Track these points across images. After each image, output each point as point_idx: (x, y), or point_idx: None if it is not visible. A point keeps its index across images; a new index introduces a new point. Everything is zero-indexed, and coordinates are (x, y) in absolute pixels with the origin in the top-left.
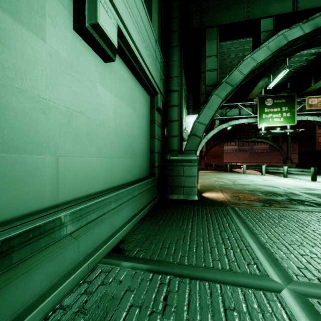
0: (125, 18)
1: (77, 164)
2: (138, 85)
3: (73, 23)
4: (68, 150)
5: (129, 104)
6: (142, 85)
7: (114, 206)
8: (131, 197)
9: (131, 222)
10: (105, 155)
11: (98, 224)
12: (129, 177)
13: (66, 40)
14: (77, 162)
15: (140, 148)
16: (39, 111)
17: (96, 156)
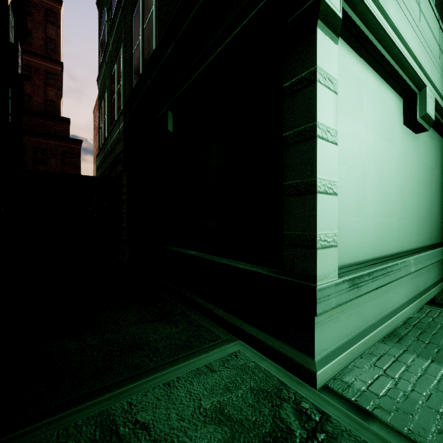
0: (438, 85)
1: (404, 225)
2: (435, 135)
3: (403, 120)
4: (401, 215)
5: (429, 162)
6: (439, 133)
7: (428, 263)
8: (437, 260)
9: (437, 286)
10: (415, 217)
11: (419, 275)
12: (429, 240)
13: (400, 136)
14: (404, 223)
15: (436, 207)
16: (393, 191)
17: (411, 218)
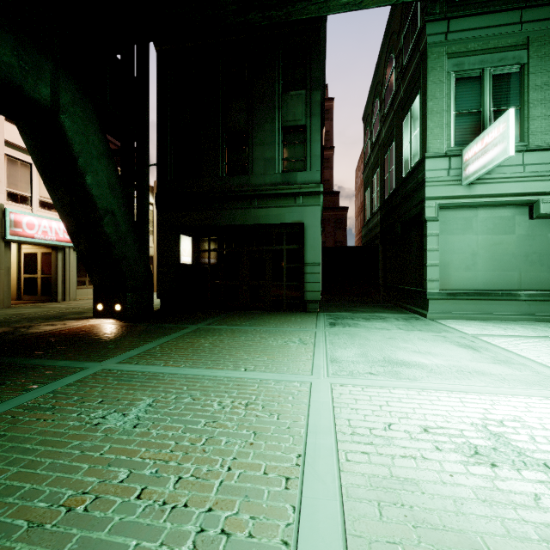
0: None
1: (532, 276)
2: None
3: (529, 218)
4: (526, 270)
5: None
6: None
7: None
8: None
9: None
10: None
11: (544, 305)
12: None
13: (525, 227)
14: (531, 275)
15: None
16: (512, 258)
17: (546, 272)
